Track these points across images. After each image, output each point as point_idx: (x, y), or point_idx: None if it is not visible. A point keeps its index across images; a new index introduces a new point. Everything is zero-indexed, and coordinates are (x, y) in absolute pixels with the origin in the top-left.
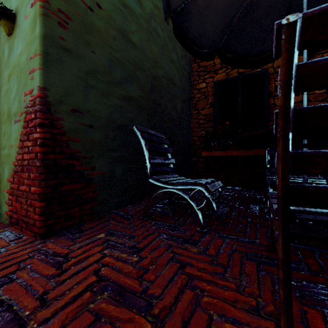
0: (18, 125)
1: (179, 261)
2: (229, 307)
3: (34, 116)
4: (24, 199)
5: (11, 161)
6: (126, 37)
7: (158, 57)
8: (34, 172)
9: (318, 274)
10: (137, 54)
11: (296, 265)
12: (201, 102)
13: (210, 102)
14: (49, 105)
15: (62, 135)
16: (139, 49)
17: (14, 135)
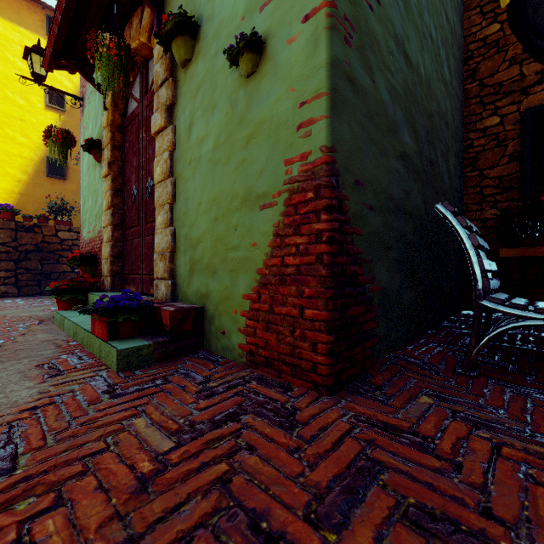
0: (271, 212)
1: None
2: None
3: (313, 195)
4: (287, 328)
5: (253, 267)
6: (402, 49)
7: (431, 78)
8: (313, 286)
9: None
10: (411, 76)
11: None
12: (487, 154)
13: (512, 151)
14: (337, 176)
15: (347, 223)
16: (413, 67)
17: (259, 227)
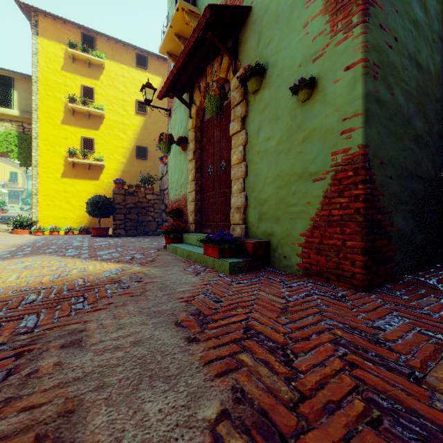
0: (321, 184)
1: None
2: None
3: (352, 174)
4: (333, 253)
5: (307, 217)
6: (414, 61)
7: (440, 70)
8: (352, 227)
9: None
10: (422, 77)
11: None
12: None
13: None
14: (369, 161)
15: (375, 189)
16: (424, 69)
17: (312, 192)
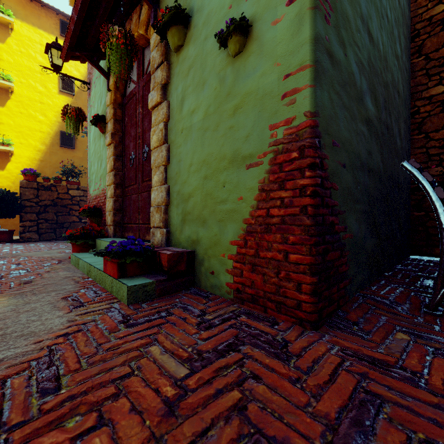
0: (256, 171)
1: None
2: None
3: (297, 155)
4: (272, 270)
5: (239, 218)
6: (366, 27)
7: (387, 53)
8: (297, 234)
9: None
10: (373, 51)
11: None
12: (433, 119)
13: None
14: (319, 138)
15: (327, 179)
16: (374, 43)
17: (245, 183)
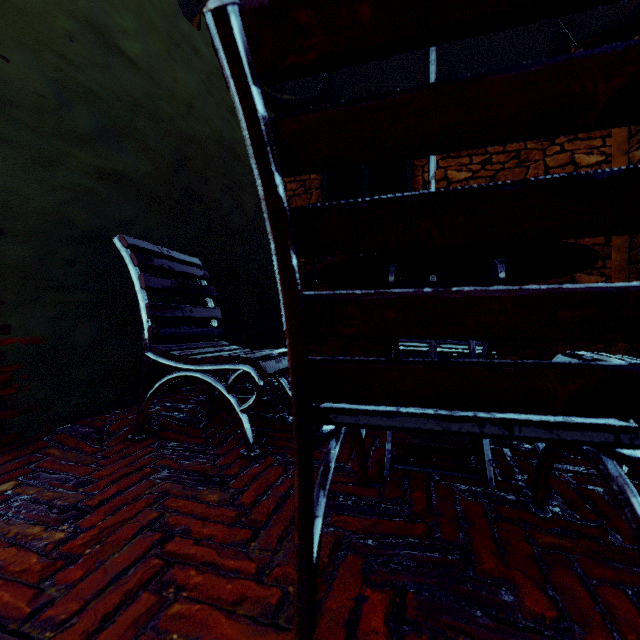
0: None
1: (164, 528)
2: (219, 617)
3: None
4: None
5: None
6: (108, 41)
7: (197, 98)
8: None
9: (420, 519)
10: (139, 82)
11: (392, 505)
12: (297, 200)
13: (315, 200)
14: None
15: None
16: (145, 73)
17: None
